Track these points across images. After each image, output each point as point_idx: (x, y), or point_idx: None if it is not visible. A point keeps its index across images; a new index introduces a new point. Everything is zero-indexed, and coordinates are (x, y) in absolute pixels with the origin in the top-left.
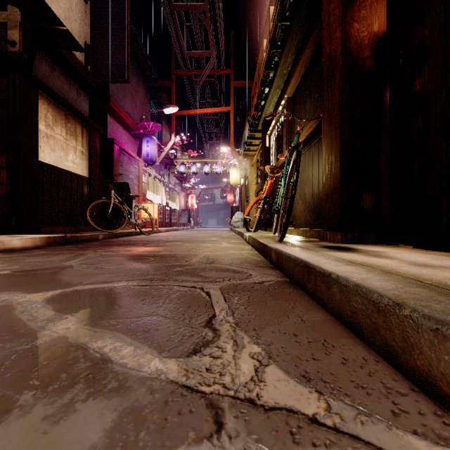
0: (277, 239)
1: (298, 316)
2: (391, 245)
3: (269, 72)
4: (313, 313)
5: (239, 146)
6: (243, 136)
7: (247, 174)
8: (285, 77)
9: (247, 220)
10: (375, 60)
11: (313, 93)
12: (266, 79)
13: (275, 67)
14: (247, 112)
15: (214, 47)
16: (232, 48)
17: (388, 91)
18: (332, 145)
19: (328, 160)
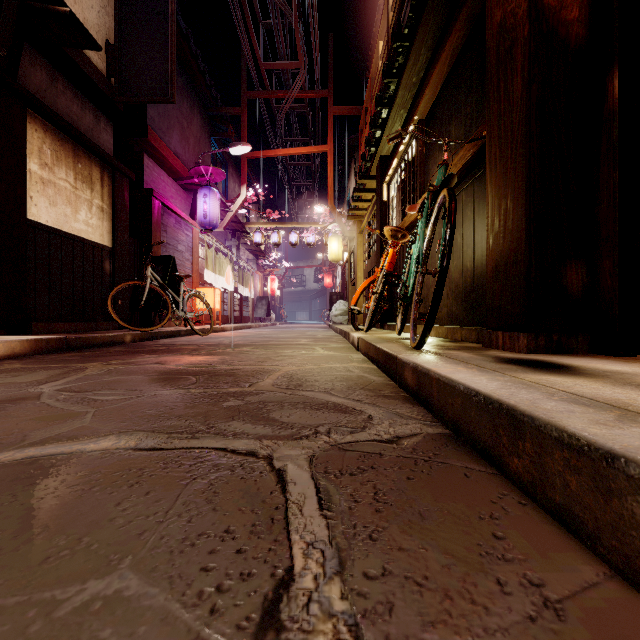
0: (408, 344)
1: (527, 580)
2: (626, 358)
3: (389, 81)
4: (560, 561)
5: (341, 206)
6: (347, 191)
7: (353, 245)
8: (415, 89)
9: (355, 312)
10: (587, 25)
11: (465, 106)
12: (385, 93)
13: (398, 74)
14: (354, 154)
15: (305, 56)
16: (331, 58)
17: (617, 76)
18: (507, 181)
19: (498, 208)
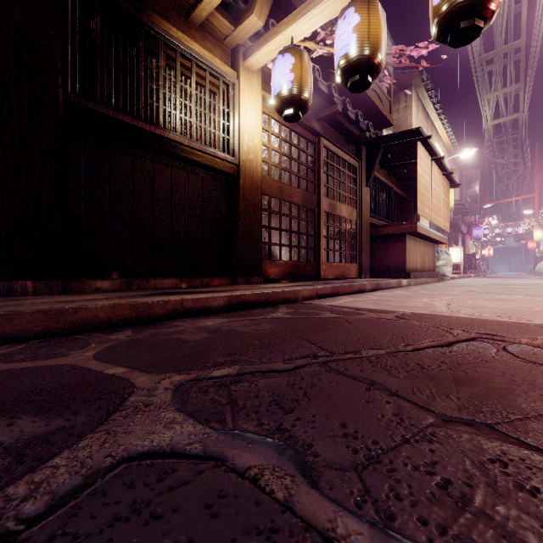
0: None
1: None
2: None
3: None
4: None
5: None
6: None
7: None
8: None
9: None
10: None
11: None
12: None
13: None
14: None
15: (522, 166)
16: (536, 155)
17: None
18: None
19: None
